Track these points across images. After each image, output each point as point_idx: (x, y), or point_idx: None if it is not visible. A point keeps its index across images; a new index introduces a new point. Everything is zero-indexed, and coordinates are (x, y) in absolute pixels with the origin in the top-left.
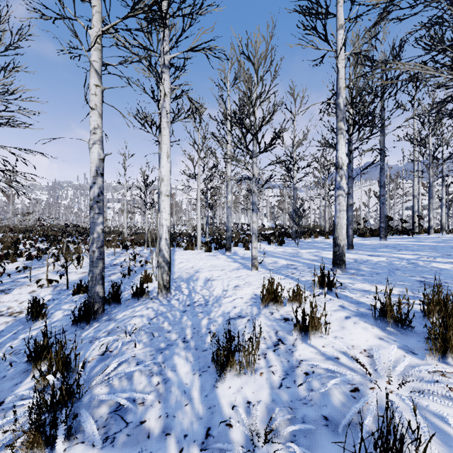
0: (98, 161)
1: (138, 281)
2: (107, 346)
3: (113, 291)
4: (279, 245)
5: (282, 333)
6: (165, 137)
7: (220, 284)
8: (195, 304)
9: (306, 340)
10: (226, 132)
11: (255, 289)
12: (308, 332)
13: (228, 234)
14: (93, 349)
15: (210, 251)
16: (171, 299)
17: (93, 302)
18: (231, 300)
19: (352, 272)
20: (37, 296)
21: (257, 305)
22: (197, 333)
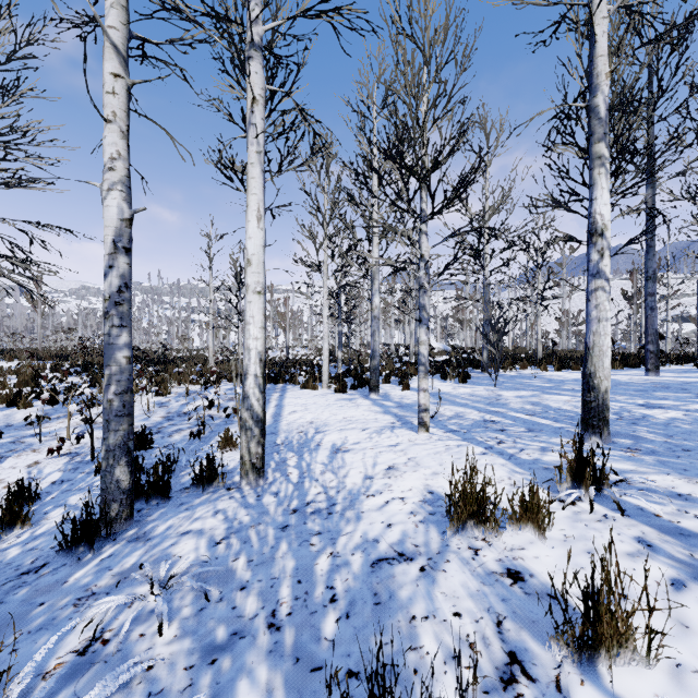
0: (118, 223)
1: (214, 447)
2: (105, 622)
3: (156, 474)
4: (462, 381)
5: (513, 627)
6: (255, 181)
7: (359, 460)
8: (307, 508)
9: (591, 670)
10: (370, 191)
11: (428, 478)
12: (594, 644)
13: (375, 363)
14: (72, 629)
15: (344, 392)
16: (264, 493)
17: (108, 501)
18: (382, 504)
19: (626, 443)
20: (37, 473)
21: (437, 522)
22: (305, 598)
